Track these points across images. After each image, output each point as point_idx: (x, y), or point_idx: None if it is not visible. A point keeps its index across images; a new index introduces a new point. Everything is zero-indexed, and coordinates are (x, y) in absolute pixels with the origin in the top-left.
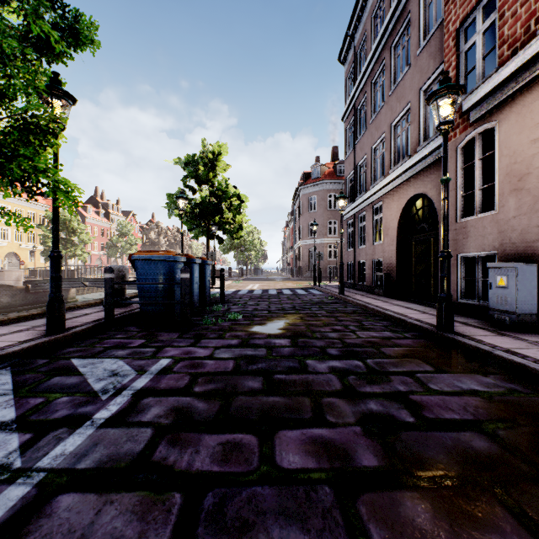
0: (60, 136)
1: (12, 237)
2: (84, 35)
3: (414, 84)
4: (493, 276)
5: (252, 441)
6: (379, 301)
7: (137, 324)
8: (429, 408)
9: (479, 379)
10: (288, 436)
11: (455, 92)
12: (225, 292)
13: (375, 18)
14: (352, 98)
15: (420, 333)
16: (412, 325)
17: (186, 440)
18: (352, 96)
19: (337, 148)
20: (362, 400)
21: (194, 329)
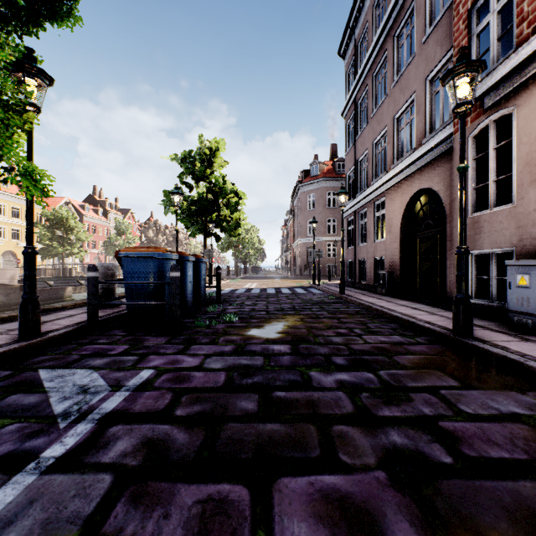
0: (31, 117)
1: (8, 236)
2: (60, 6)
3: (419, 74)
4: (513, 275)
5: (242, 497)
6: (383, 301)
7: (124, 327)
8: (468, 442)
9: (517, 397)
10: (291, 488)
11: (474, 69)
12: (222, 291)
13: (376, 8)
14: (352, 93)
15: (433, 338)
16: (423, 328)
17: (154, 495)
18: (352, 90)
19: (336, 146)
20: (381, 428)
21: (185, 333)
